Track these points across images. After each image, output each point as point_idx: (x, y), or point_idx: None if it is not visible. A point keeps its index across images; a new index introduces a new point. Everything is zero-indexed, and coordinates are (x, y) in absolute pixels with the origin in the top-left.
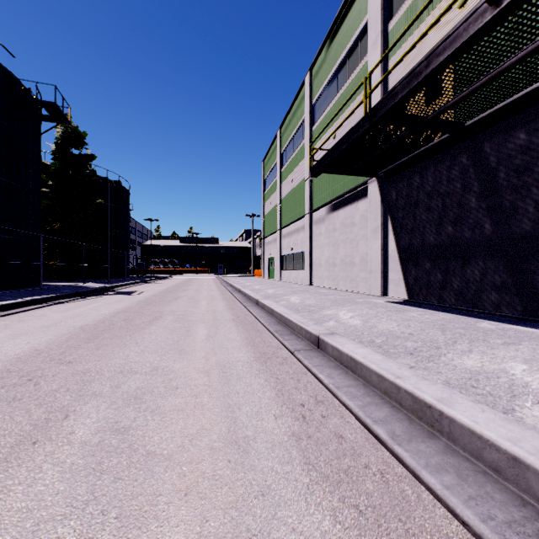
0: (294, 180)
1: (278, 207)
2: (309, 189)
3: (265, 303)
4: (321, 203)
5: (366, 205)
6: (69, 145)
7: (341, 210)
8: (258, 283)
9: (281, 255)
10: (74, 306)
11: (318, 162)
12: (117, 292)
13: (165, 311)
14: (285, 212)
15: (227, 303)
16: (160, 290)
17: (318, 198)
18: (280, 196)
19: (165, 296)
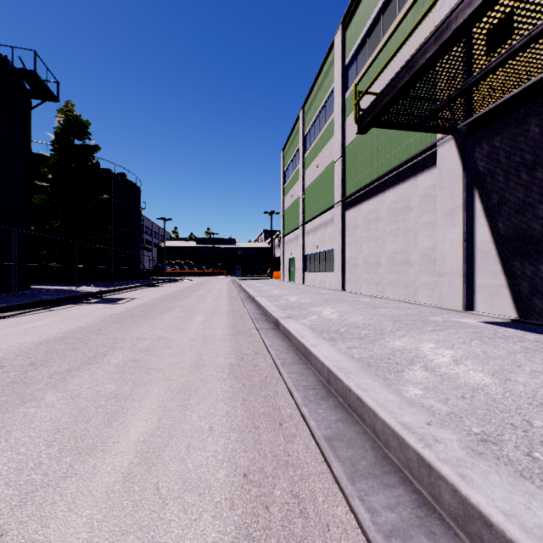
0: (320, 165)
1: (300, 199)
2: (341, 171)
3: (291, 330)
4: (357, 187)
5: (432, 179)
6: (70, 135)
7: (388, 191)
8: (278, 287)
9: (304, 255)
10: (8, 324)
11: (371, 105)
12: (102, 299)
13: (126, 338)
14: (308, 204)
15: (232, 321)
16: (156, 297)
17: (353, 181)
18: (302, 186)
19: (155, 305)
